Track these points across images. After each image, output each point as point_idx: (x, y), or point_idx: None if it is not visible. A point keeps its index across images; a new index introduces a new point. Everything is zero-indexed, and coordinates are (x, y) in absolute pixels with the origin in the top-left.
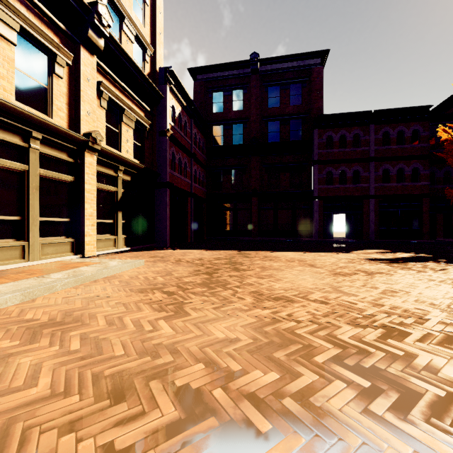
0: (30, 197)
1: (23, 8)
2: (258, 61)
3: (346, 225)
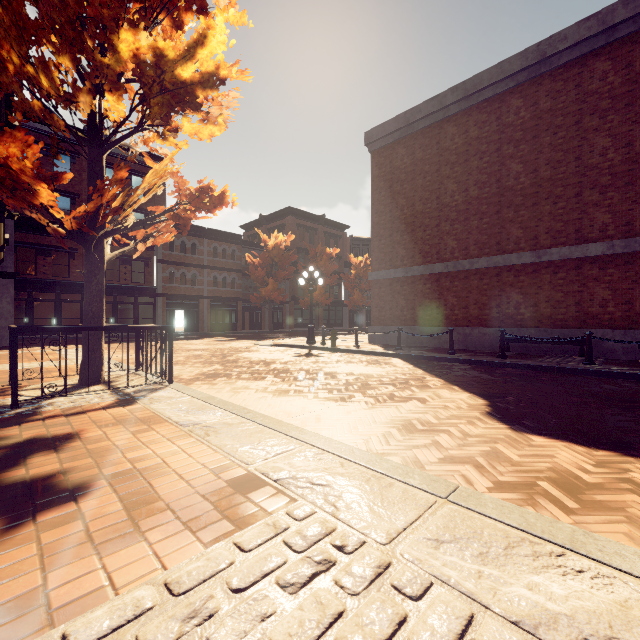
0: None
1: None
2: None
3: (185, 320)
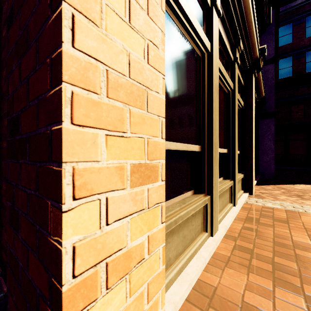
0: (234, 124)
1: None
2: None
3: None
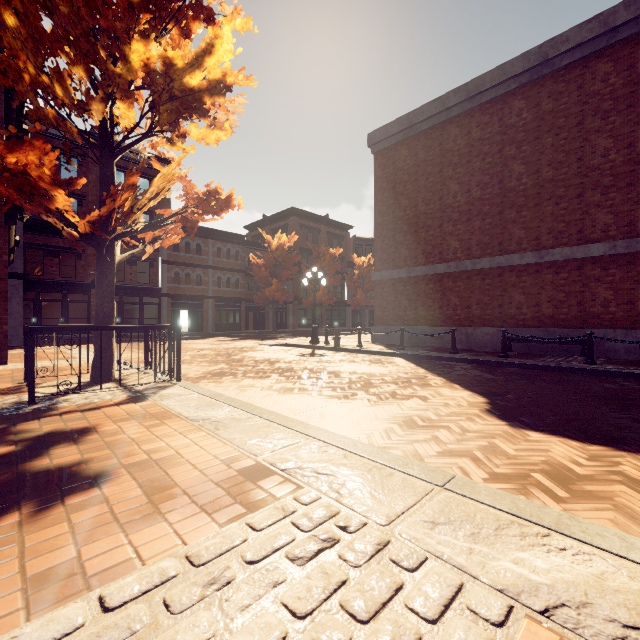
0: None
1: None
2: None
3: (190, 320)
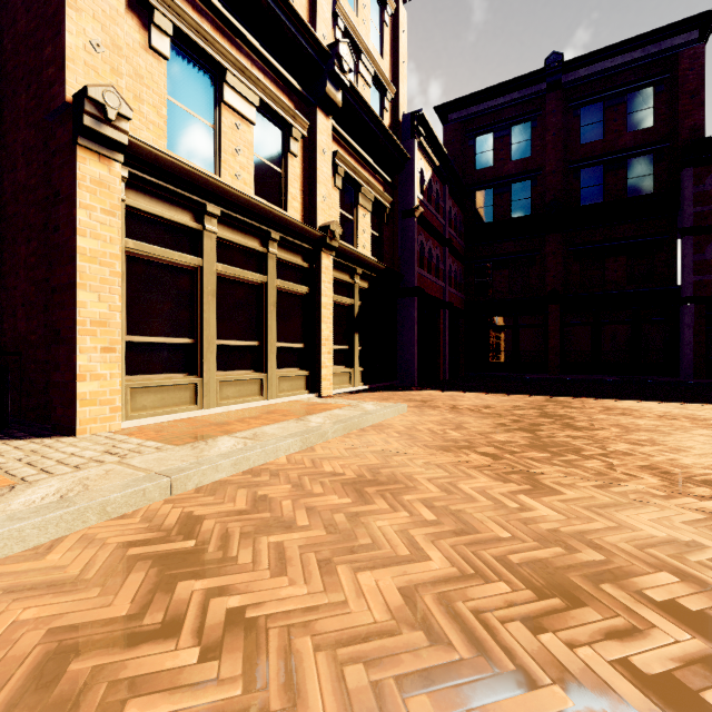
0: (268, 316)
1: (261, 76)
2: (561, 67)
3: None
